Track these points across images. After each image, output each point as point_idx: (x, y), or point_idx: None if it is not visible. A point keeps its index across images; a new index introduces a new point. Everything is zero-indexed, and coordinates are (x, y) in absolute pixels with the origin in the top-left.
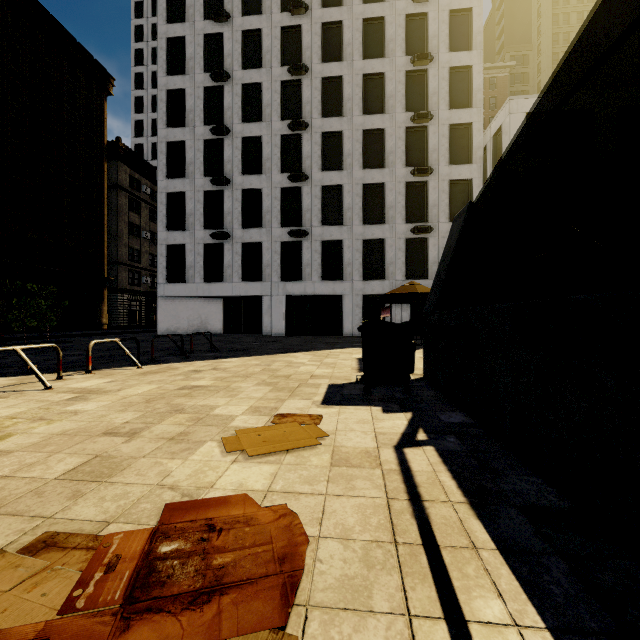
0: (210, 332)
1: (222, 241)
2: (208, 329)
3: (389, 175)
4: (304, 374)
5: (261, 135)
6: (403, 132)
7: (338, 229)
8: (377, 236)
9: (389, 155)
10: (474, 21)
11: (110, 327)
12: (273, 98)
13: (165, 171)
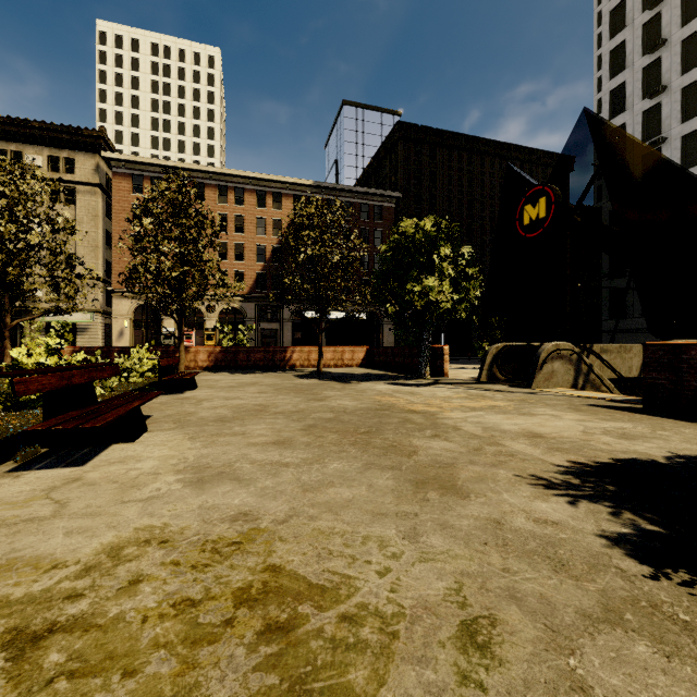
0: None
1: None
2: None
3: None
4: None
5: None
6: None
7: None
8: None
9: None
10: None
11: None
12: None
13: None
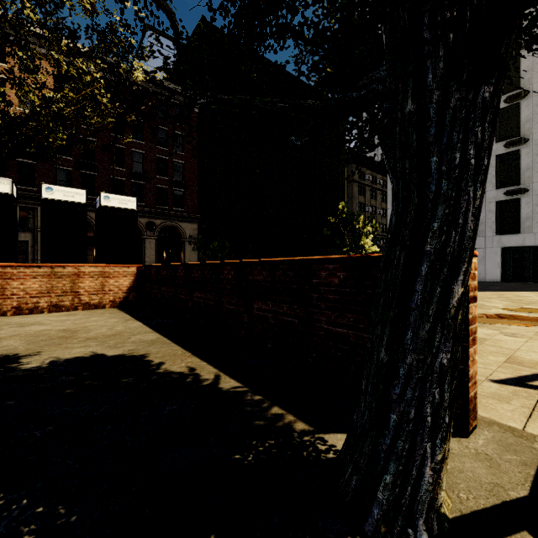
0: None
1: None
2: None
3: None
4: (532, 300)
5: None
6: None
7: None
8: None
9: None
10: None
11: None
12: None
13: None
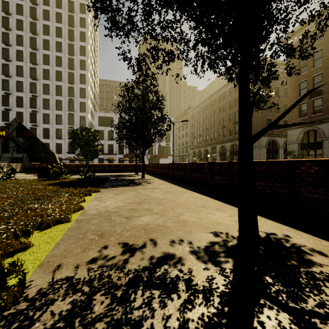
0: None
1: (9, 141)
2: None
3: (63, 127)
4: None
5: (23, 111)
6: (67, 116)
7: (48, 140)
8: (60, 142)
9: (63, 122)
10: (86, 91)
11: None
12: (27, 102)
13: None
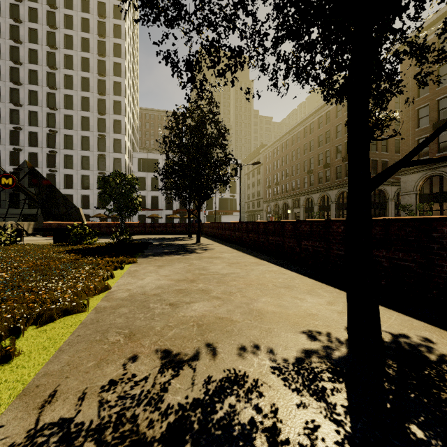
0: None
1: (19, 192)
2: None
3: (91, 173)
4: None
5: (38, 152)
6: (97, 158)
7: (71, 190)
8: (87, 194)
9: (91, 166)
10: (122, 125)
11: None
12: (43, 139)
13: None
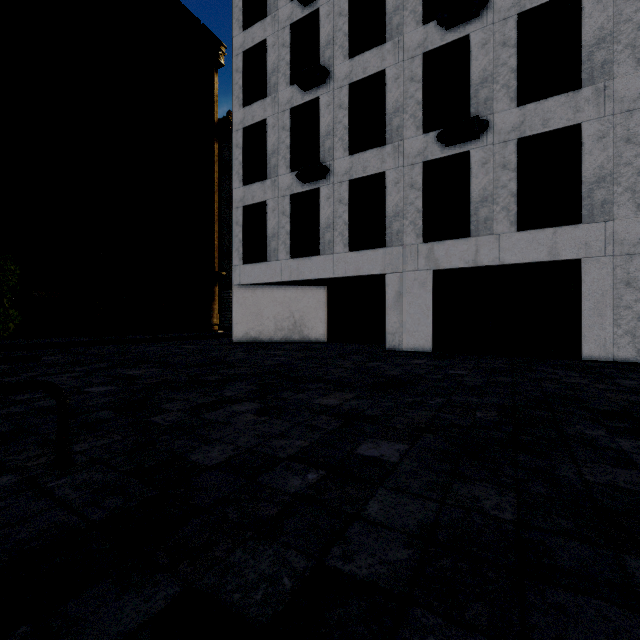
0: (37, 384)
1: (317, 185)
2: (304, 334)
3: None
4: None
5: None
6: None
7: (566, 100)
8: None
9: None
10: None
11: (223, 328)
12: None
13: (241, 97)
